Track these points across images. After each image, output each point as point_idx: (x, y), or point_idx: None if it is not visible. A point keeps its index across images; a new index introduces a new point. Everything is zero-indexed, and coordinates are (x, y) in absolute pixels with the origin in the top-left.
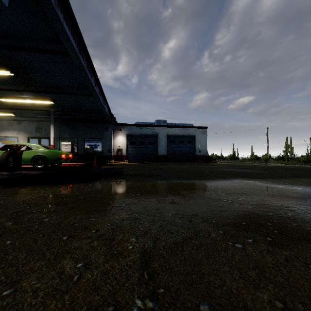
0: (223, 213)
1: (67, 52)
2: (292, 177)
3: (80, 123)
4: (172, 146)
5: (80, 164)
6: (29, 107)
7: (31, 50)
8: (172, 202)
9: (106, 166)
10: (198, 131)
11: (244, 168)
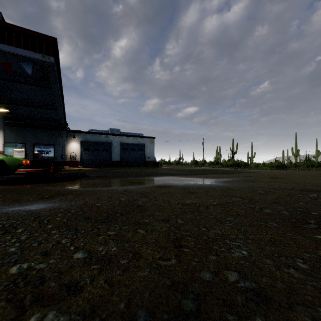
0: (149, 185)
1: (49, 87)
2: (197, 175)
3: (29, 128)
4: (125, 152)
5: (36, 170)
6: None
7: (18, 82)
8: (129, 184)
9: (66, 172)
10: (147, 141)
11: (178, 171)
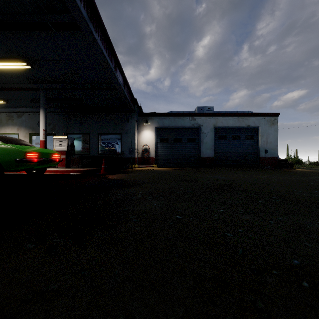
0: None
1: None
2: None
3: (93, 113)
4: (221, 143)
5: (78, 170)
6: (10, 85)
7: None
8: None
9: (115, 176)
10: (263, 121)
11: None
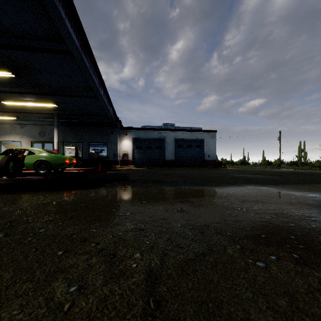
0: (239, 223)
1: (69, 51)
2: (308, 183)
3: (85, 127)
4: (180, 150)
5: (84, 169)
6: (32, 110)
7: (32, 50)
8: (181, 210)
9: (111, 172)
10: (207, 135)
11: (256, 174)
